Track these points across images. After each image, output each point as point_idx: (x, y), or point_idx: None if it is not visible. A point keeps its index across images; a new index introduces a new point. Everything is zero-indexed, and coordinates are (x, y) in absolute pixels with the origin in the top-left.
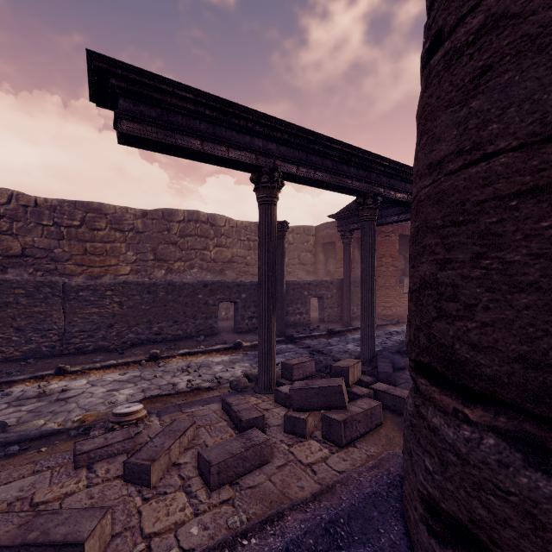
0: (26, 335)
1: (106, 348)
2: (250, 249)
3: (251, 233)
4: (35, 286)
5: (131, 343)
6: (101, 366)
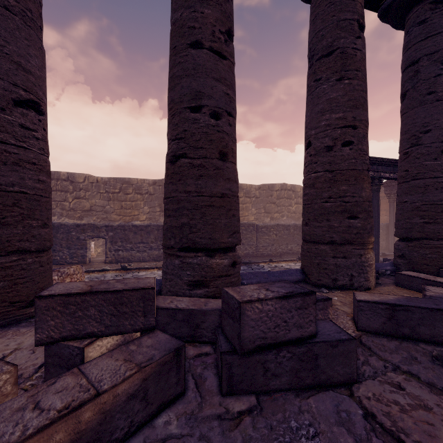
0: (245, 247)
1: (271, 255)
2: None
3: None
4: (248, 226)
5: (280, 254)
6: (283, 260)
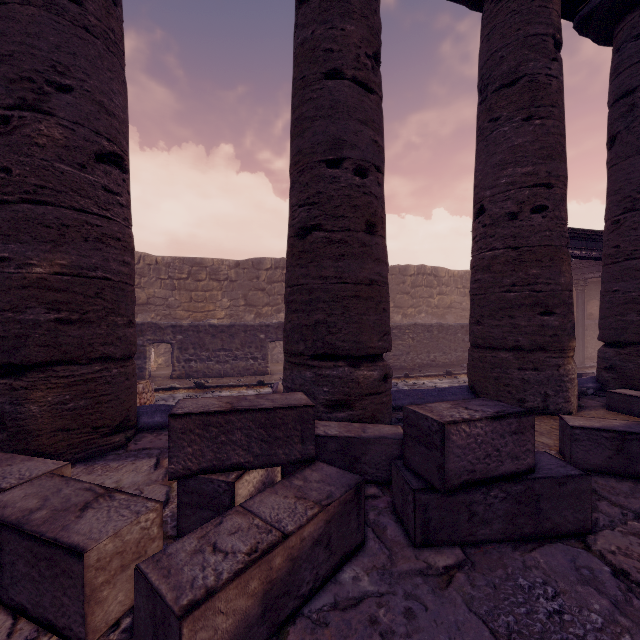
0: None
1: (405, 368)
2: (465, 296)
3: (466, 281)
4: None
5: (418, 366)
6: (424, 376)
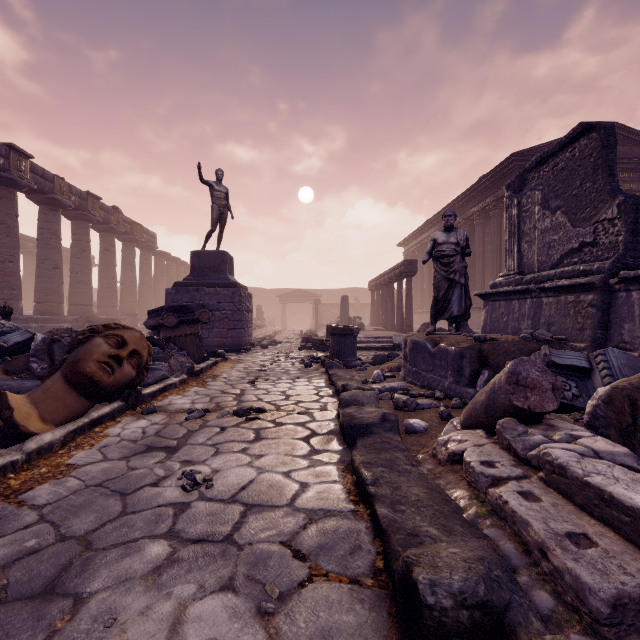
0: None
1: None
2: None
3: None
4: None
5: None
6: None
